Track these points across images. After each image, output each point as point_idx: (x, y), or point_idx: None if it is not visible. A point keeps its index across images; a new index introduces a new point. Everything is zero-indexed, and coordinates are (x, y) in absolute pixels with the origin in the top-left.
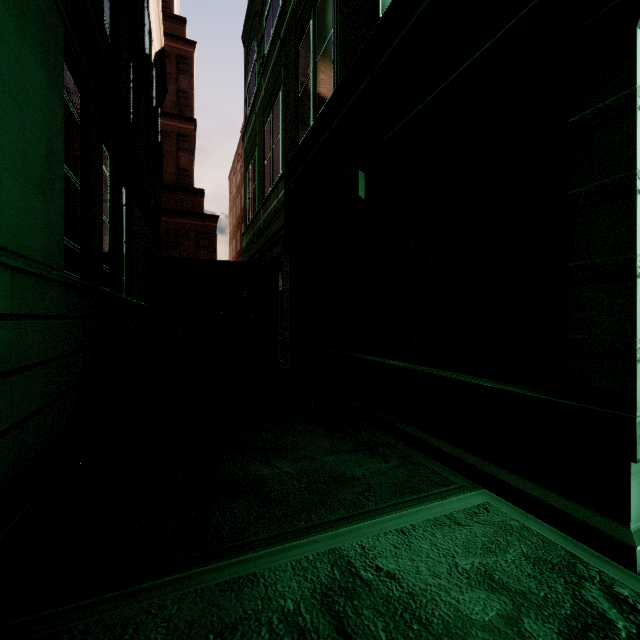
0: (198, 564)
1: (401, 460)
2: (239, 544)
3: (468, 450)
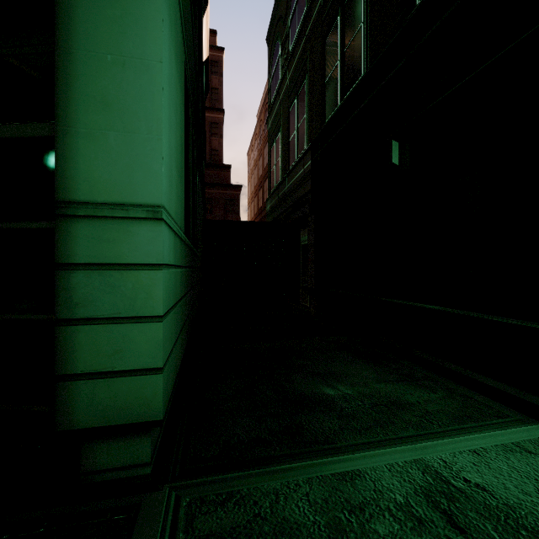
0: (310, 457)
1: (447, 392)
2: (335, 446)
3: (521, 387)
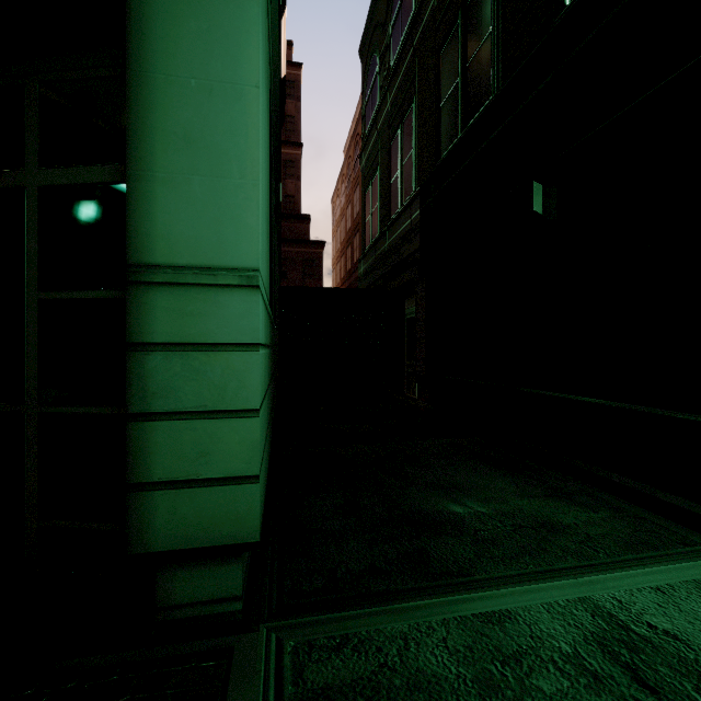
0: (442, 593)
1: (613, 511)
2: (473, 579)
3: None
